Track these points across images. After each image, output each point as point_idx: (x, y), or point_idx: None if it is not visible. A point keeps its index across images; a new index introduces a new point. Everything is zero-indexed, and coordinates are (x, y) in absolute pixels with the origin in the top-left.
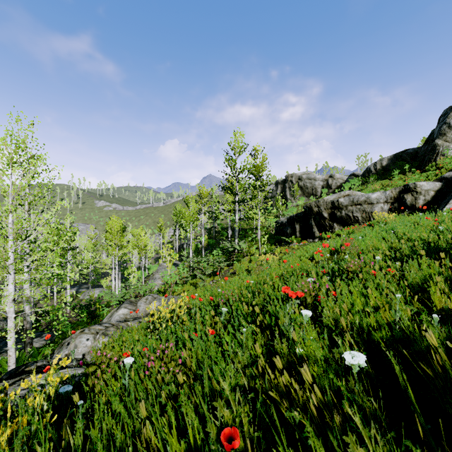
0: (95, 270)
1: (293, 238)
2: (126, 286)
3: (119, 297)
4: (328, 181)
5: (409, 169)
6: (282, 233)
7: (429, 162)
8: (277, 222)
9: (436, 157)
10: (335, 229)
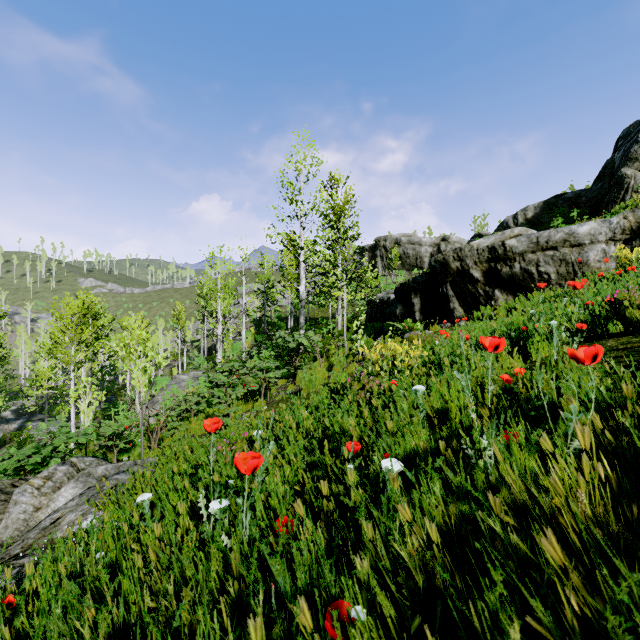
0: (56, 389)
1: (410, 322)
2: (109, 416)
3: (10, 461)
4: (440, 247)
5: (576, 219)
6: (383, 318)
7: (613, 204)
8: (371, 300)
9: (624, 196)
10: (497, 300)
